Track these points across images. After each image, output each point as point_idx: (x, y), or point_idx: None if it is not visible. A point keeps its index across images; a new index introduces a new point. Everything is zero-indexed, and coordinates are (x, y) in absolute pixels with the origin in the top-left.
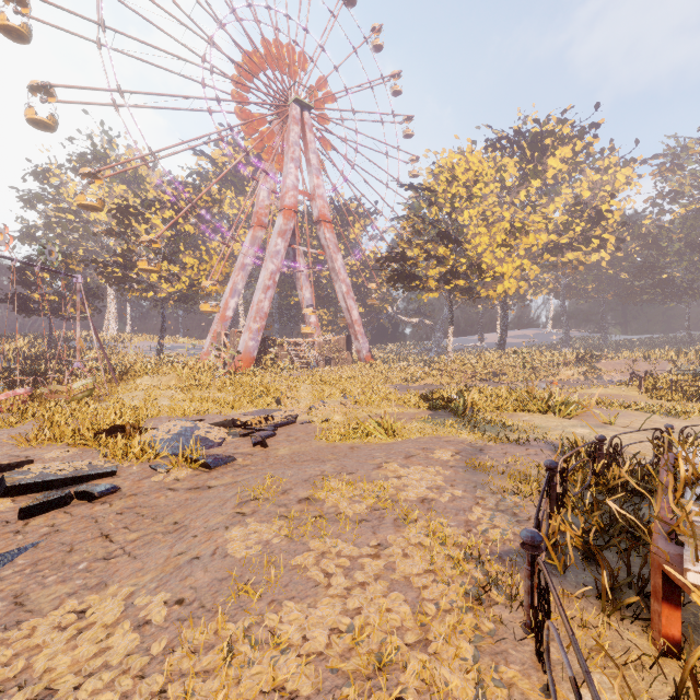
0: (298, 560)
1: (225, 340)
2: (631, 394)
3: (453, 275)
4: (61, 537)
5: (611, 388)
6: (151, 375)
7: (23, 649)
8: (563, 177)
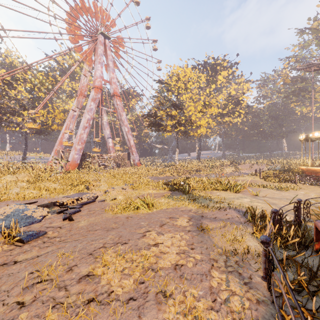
0: None
1: (62, 154)
2: (257, 179)
3: (178, 124)
4: None
5: (248, 177)
6: (12, 174)
7: None
8: (224, 85)
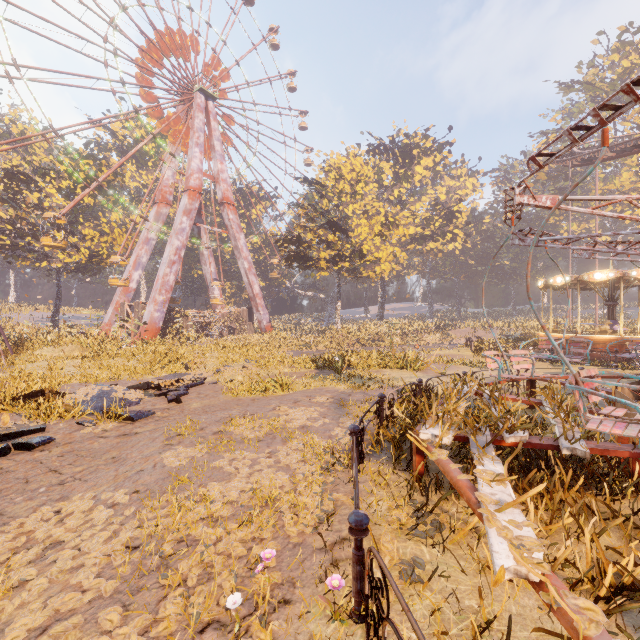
0: (216, 464)
1: (129, 311)
2: (465, 353)
3: (340, 258)
4: (14, 475)
5: (453, 350)
6: (51, 346)
7: (18, 535)
8: (427, 182)
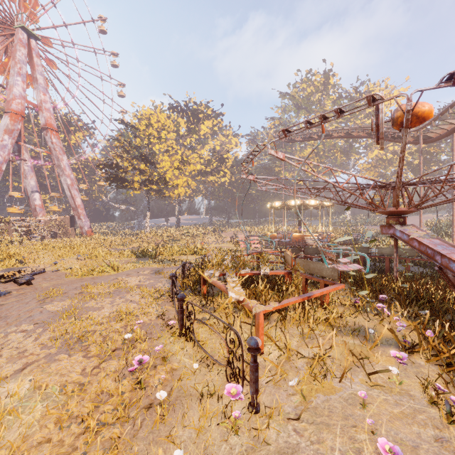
0: (87, 305)
1: None
2: (230, 246)
3: (150, 182)
4: None
5: (224, 244)
6: None
7: None
8: (208, 136)
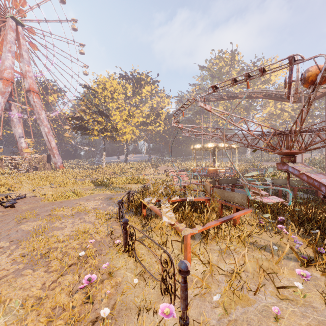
0: (53, 225)
1: None
2: (164, 176)
3: (105, 130)
4: None
5: (159, 175)
6: None
7: None
8: (148, 97)
